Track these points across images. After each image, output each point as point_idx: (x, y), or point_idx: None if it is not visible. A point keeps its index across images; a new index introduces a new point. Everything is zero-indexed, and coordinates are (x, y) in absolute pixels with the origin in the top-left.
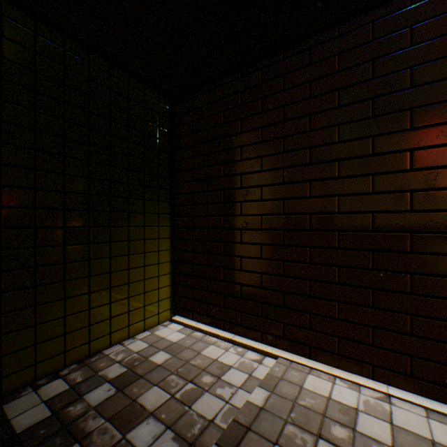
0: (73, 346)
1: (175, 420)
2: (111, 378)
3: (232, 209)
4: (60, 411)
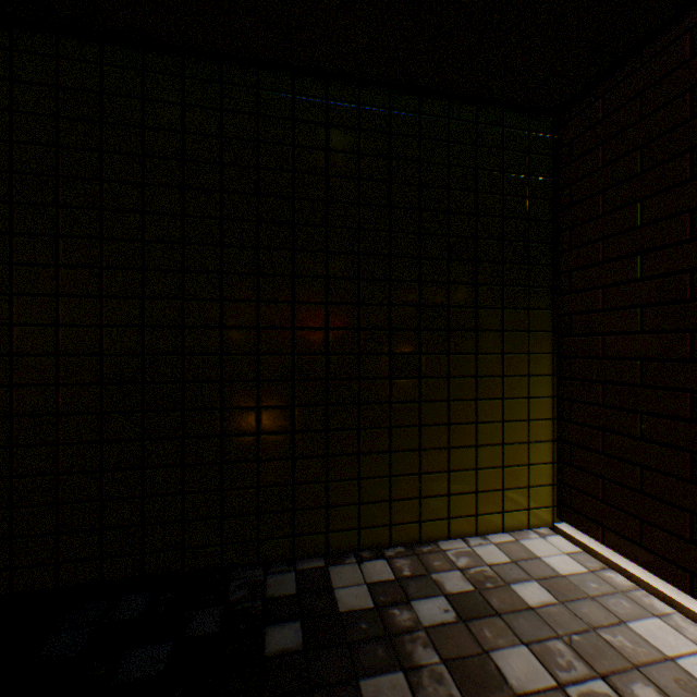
0: (399, 520)
1: None
2: (448, 591)
3: None
4: (382, 607)
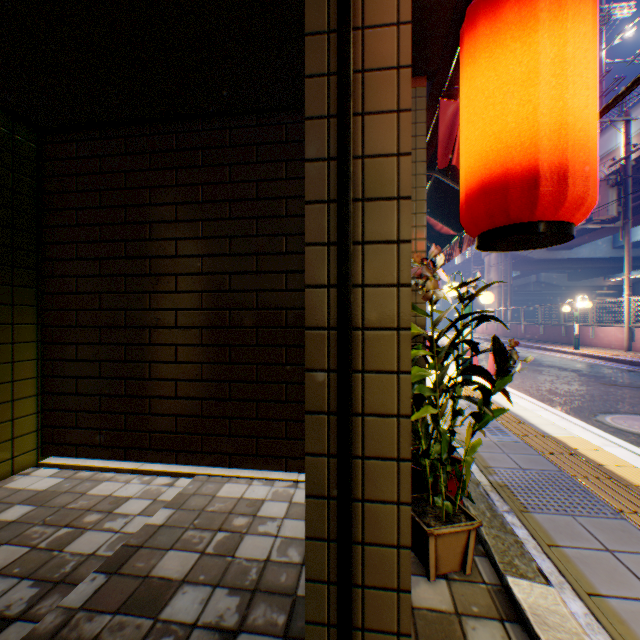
0: None
1: (37, 568)
2: None
3: (139, 302)
4: None
